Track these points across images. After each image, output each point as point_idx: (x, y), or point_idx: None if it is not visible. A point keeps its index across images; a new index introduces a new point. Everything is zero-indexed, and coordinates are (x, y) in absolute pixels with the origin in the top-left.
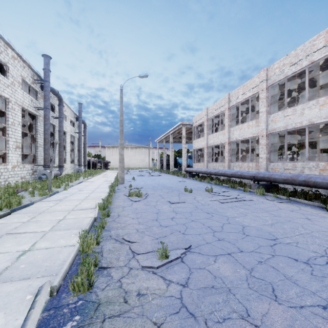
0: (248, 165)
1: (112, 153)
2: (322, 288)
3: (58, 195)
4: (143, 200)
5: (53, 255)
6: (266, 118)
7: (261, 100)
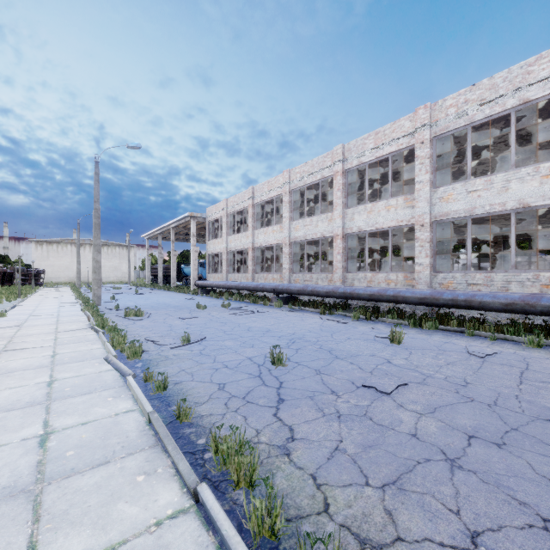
0: (273, 277)
1: (48, 254)
2: (278, 342)
3: (0, 322)
4: (146, 319)
5: (88, 353)
6: (289, 224)
7: (284, 203)
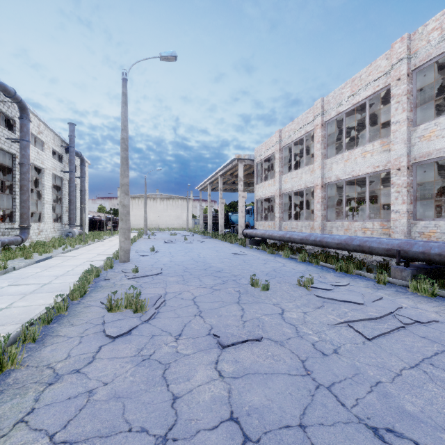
0: (364, 226)
1: (132, 206)
2: None
3: None
4: (142, 325)
5: None
6: (407, 132)
7: (395, 99)
